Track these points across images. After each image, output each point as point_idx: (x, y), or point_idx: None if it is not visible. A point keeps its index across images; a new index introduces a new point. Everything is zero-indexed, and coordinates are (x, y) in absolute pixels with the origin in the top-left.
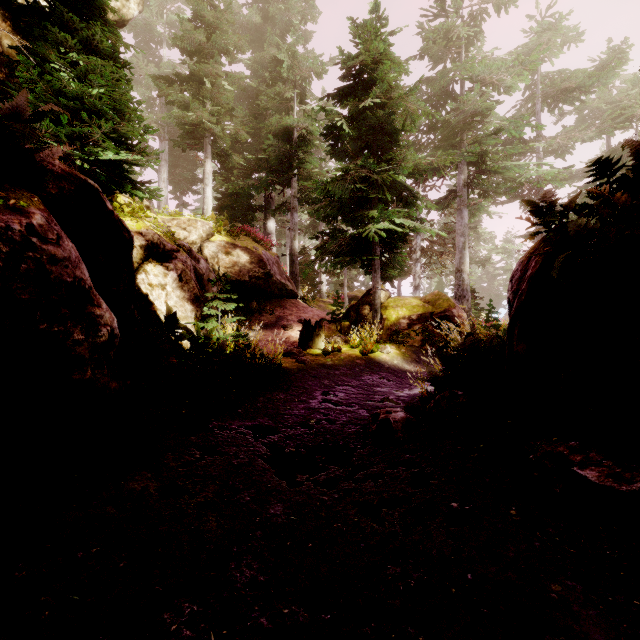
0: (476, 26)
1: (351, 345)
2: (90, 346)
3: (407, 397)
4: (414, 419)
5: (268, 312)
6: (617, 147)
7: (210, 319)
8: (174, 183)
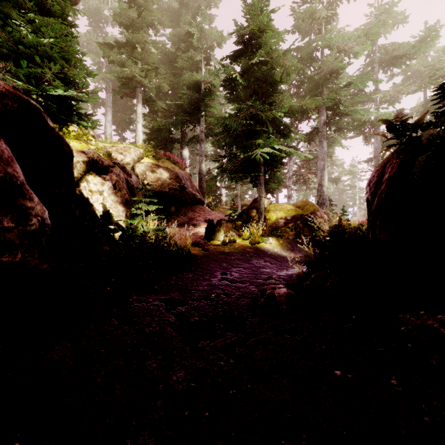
0: (332, 10)
1: (243, 238)
2: (20, 233)
3: (286, 276)
4: (294, 294)
5: (183, 214)
6: (432, 97)
7: (137, 217)
8: (116, 123)
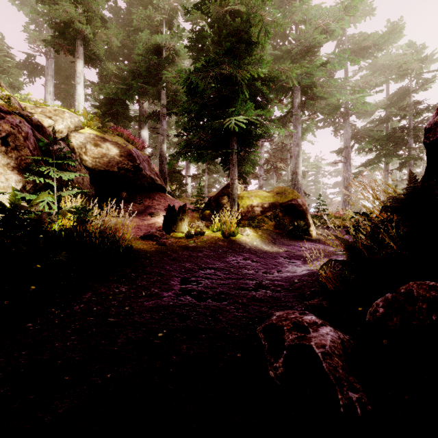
0: None
1: (213, 228)
2: None
3: (282, 281)
4: (352, 341)
5: (137, 201)
6: (398, 91)
7: (42, 192)
8: (61, 98)
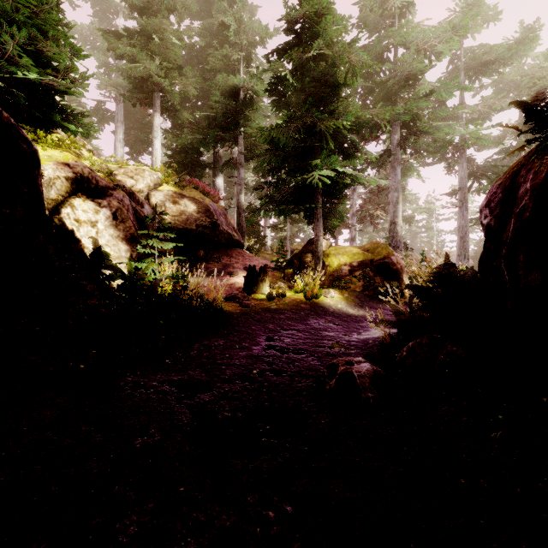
0: None
1: (295, 290)
2: None
3: (358, 342)
4: (382, 372)
5: (215, 260)
6: None
7: (146, 259)
8: (130, 144)
